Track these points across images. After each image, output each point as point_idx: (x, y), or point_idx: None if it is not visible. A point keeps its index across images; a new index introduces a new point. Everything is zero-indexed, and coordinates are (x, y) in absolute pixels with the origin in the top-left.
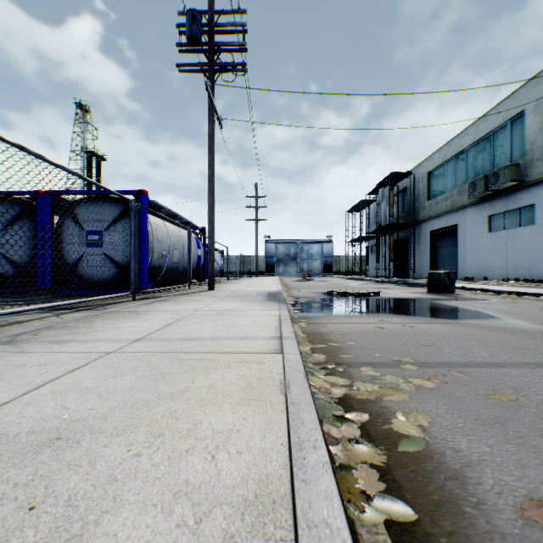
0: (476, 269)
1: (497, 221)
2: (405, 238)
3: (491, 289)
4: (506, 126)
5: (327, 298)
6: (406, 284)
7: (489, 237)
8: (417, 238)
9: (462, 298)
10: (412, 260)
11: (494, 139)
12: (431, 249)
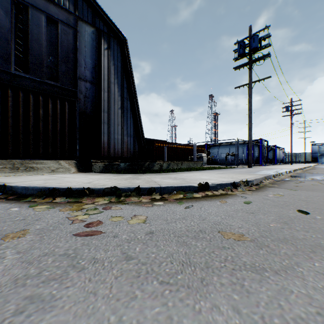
0: None
1: None
2: None
3: None
4: None
5: None
6: None
7: None
8: None
9: None
10: None
11: None
12: None
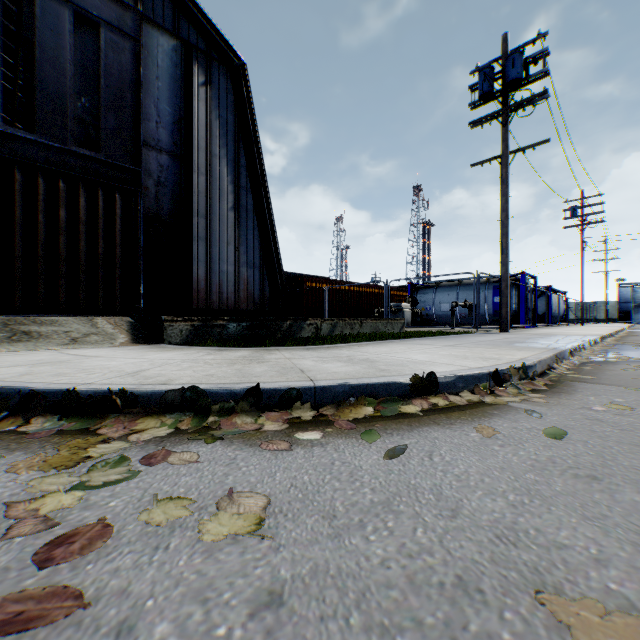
0: None
1: None
2: None
3: None
4: None
5: None
6: None
7: None
8: None
9: None
10: None
11: None
12: None
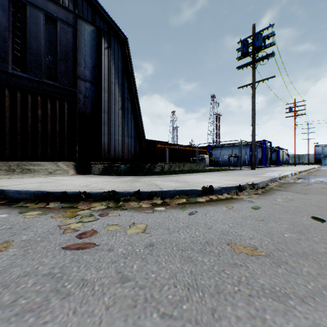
0: None
1: None
2: None
3: None
4: None
5: None
6: None
7: None
8: None
9: None
10: None
11: None
12: None
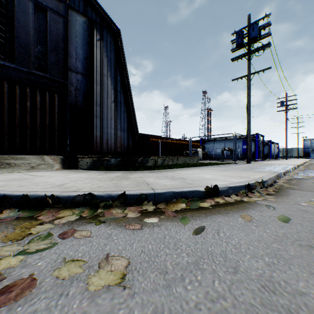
0: None
1: None
2: None
3: None
4: None
5: None
6: None
7: None
8: None
9: None
10: None
11: None
12: None
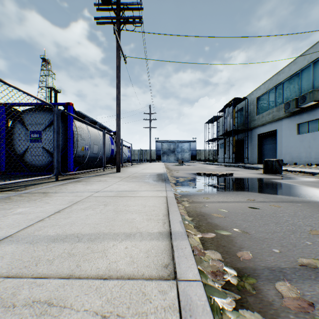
0: (289, 158)
1: (303, 127)
2: (241, 139)
3: (307, 171)
4: (310, 66)
5: (198, 177)
6: (245, 167)
7: (298, 137)
8: (250, 139)
9: (291, 177)
10: (246, 152)
11: (301, 75)
12: (258, 145)
